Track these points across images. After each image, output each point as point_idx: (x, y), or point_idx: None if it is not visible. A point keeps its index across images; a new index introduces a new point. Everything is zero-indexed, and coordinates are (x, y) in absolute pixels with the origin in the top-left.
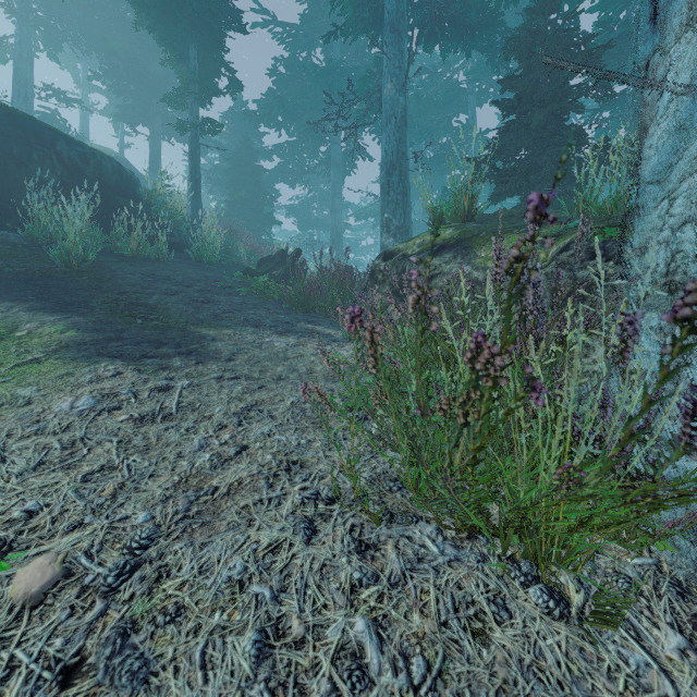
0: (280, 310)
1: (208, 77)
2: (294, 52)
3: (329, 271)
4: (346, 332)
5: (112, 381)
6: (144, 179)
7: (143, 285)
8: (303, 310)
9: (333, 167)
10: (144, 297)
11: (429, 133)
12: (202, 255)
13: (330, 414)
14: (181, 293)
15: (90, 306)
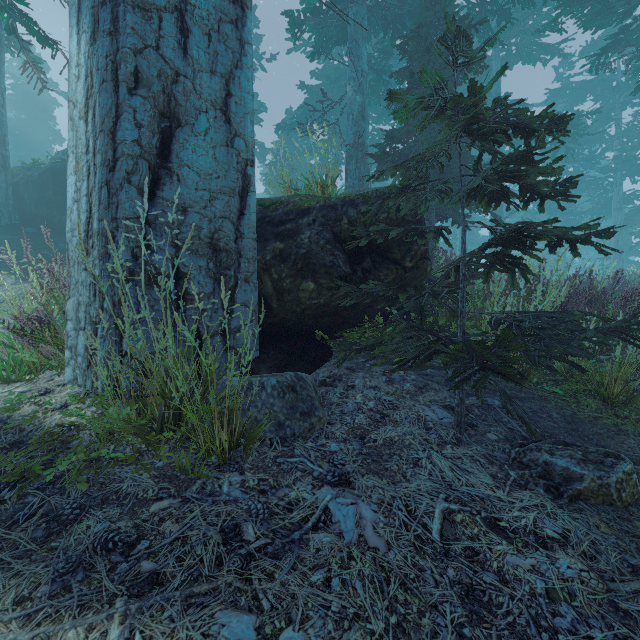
0: None
1: None
2: (327, 63)
3: None
4: None
5: None
6: None
7: None
8: None
9: None
10: None
11: None
12: None
13: None
14: None
15: None
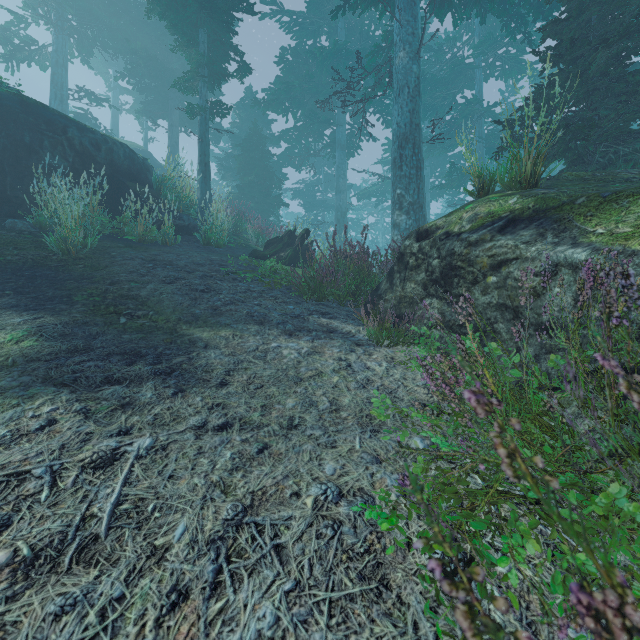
0: (288, 299)
1: (217, 62)
2: (300, 41)
3: (343, 253)
4: (373, 334)
5: (31, 444)
6: (164, 169)
7: (140, 273)
8: (314, 298)
9: (338, 149)
10: (137, 288)
11: (433, 111)
12: (209, 238)
13: (389, 542)
14: (180, 281)
15: (73, 301)
